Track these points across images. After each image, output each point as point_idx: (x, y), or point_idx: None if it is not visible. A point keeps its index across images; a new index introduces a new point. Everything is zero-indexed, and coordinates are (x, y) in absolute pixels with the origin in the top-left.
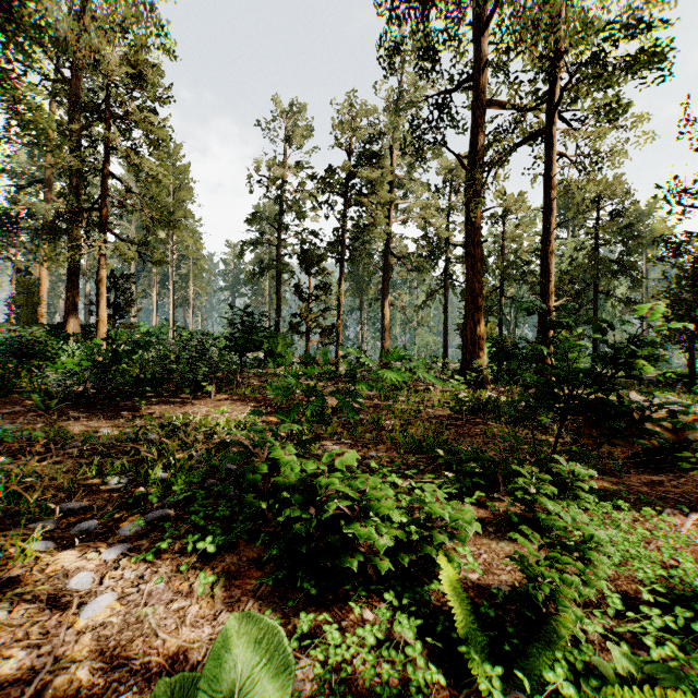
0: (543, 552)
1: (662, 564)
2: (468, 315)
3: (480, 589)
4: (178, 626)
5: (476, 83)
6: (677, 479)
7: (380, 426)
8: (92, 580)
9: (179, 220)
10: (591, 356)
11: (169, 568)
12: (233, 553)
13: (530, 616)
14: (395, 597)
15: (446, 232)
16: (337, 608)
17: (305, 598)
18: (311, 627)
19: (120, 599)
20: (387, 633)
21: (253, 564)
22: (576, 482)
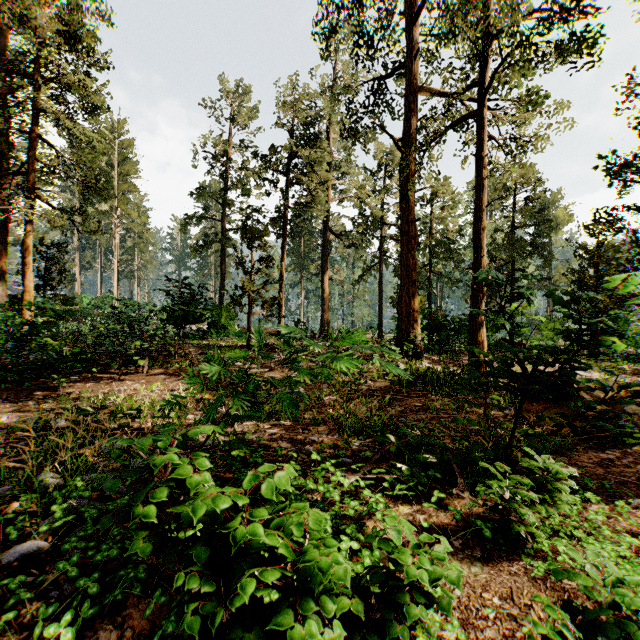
0: (526, 578)
1: None
2: (403, 289)
3: None
4: None
5: (410, 70)
6: (626, 457)
7: (321, 402)
8: None
9: (123, 194)
10: (555, 331)
11: None
12: (114, 622)
13: None
14: None
15: (381, 212)
16: None
17: None
18: None
19: None
20: None
21: None
22: (554, 483)
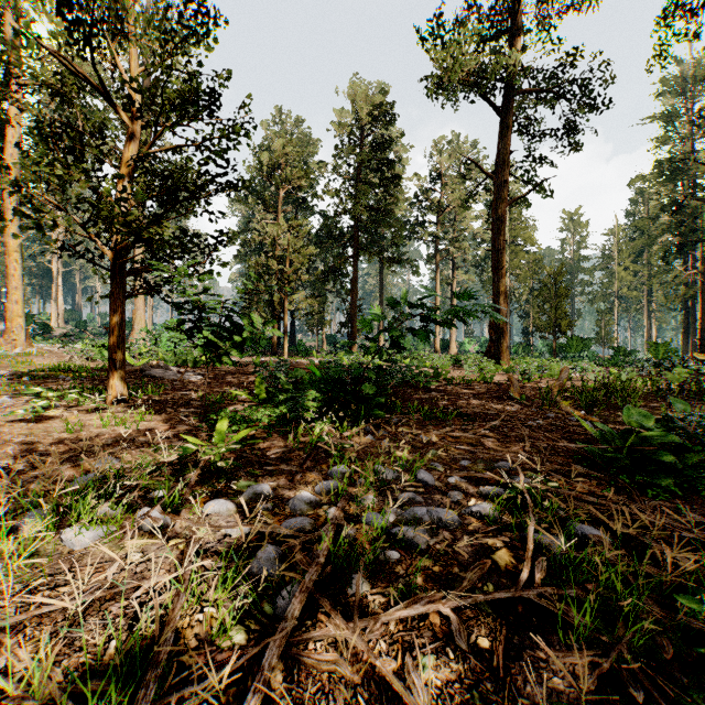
0: None
1: None
2: (685, 335)
3: None
4: None
5: None
6: None
7: None
8: None
9: None
10: None
11: None
12: None
13: None
14: None
15: None
16: None
17: None
18: None
19: None
20: None
21: None
22: None
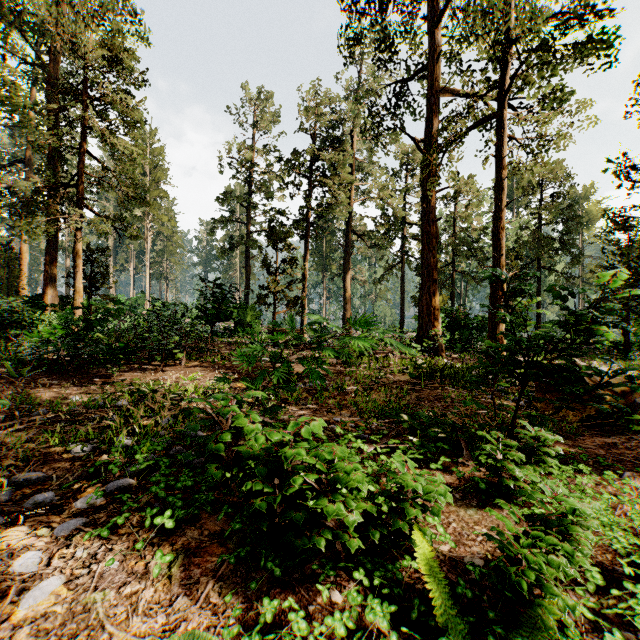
0: (512, 520)
1: (632, 531)
2: (424, 288)
3: (452, 563)
4: (128, 615)
5: (431, 72)
6: (630, 441)
7: (343, 392)
8: (39, 561)
9: (154, 200)
10: (552, 322)
11: (125, 545)
12: (195, 526)
13: (509, 596)
14: (365, 574)
15: (403, 212)
16: (303, 589)
17: (270, 577)
18: (275, 612)
19: (68, 582)
20: (358, 618)
21: (215, 538)
22: (542, 448)
